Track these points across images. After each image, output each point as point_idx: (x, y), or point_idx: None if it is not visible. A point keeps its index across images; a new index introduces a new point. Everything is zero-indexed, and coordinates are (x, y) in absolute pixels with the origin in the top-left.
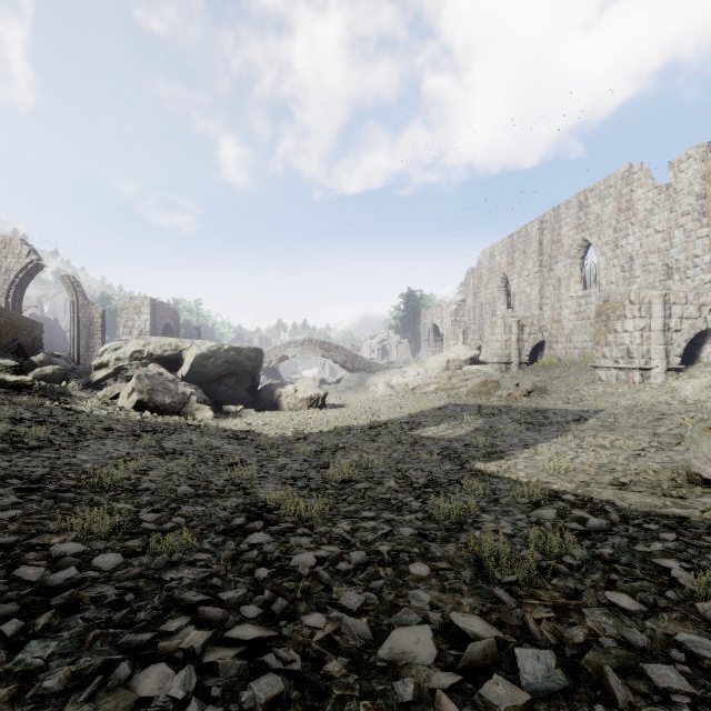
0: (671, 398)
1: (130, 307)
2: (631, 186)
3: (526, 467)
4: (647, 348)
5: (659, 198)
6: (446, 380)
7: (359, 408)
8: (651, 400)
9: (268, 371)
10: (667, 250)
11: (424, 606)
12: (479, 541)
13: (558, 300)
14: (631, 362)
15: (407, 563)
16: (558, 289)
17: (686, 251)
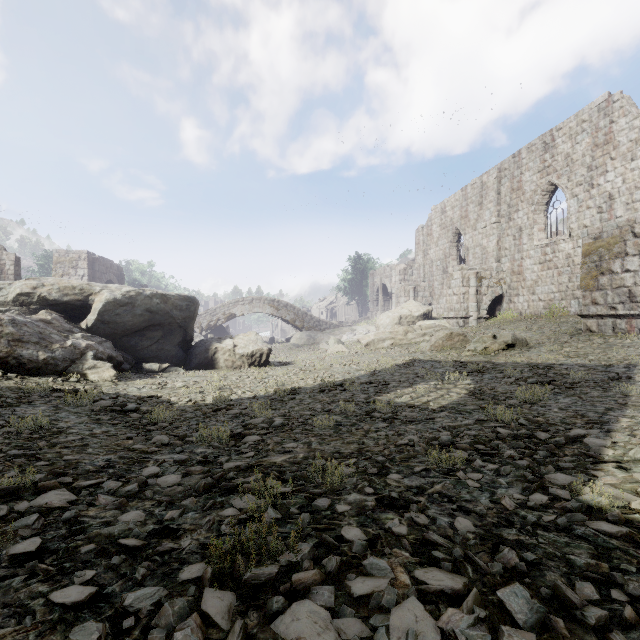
0: None
1: (65, 260)
2: (611, 116)
3: None
4: None
5: None
6: (401, 335)
7: (308, 365)
8: None
9: (215, 329)
10: None
11: None
12: None
13: (518, 250)
14: (636, 307)
15: None
16: (518, 239)
17: None
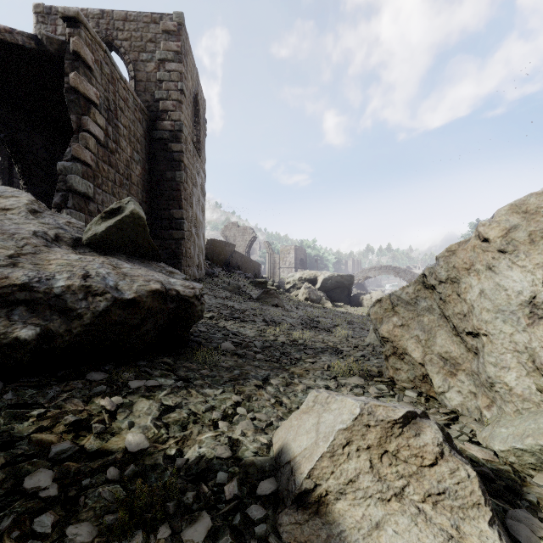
0: None
1: (285, 250)
2: None
3: None
4: None
5: None
6: None
7: None
8: None
9: (357, 285)
10: None
11: None
12: None
13: None
14: None
15: None
16: None
17: None
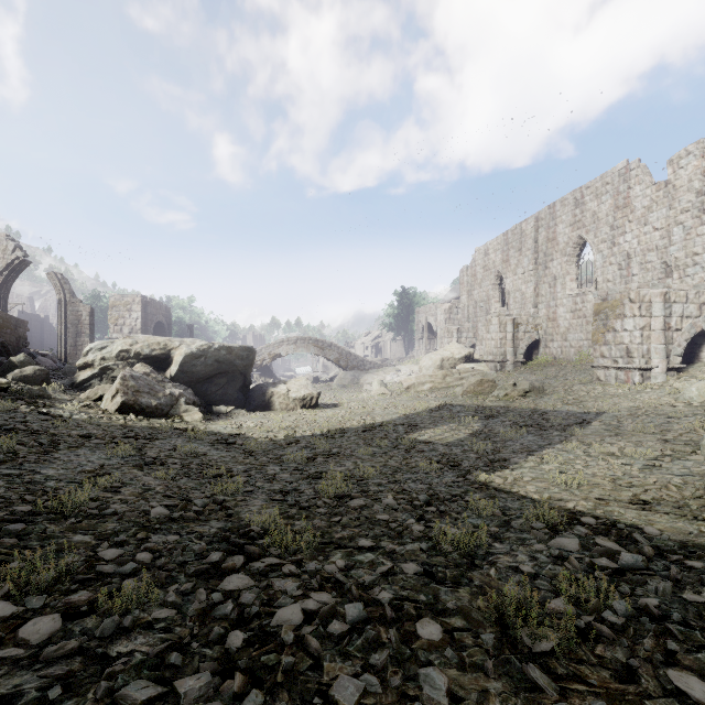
0: (675, 399)
1: (121, 304)
2: (628, 182)
3: (533, 479)
4: (647, 347)
5: (657, 195)
6: (440, 379)
7: (353, 408)
8: (654, 402)
9: (261, 369)
10: (665, 248)
11: (441, 697)
12: (496, 583)
13: (553, 298)
14: (631, 362)
15: (413, 619)
16: (553, 287)
17: (685, 249)
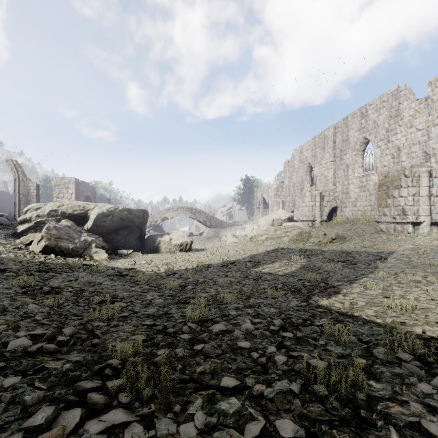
0: None
1: (61, 184)
2: (399, 100)
3: (366, 303)
4: (417, 208)
5: (419, 107)
6: (273, 232)
7: (215, 251)
8: (428, 244)
9: (155, 227)
10: (425, 142)
11: None
12: None
13: (346, 179)
14: (406, 218)
15: None
16: (346, 172)
17: None
